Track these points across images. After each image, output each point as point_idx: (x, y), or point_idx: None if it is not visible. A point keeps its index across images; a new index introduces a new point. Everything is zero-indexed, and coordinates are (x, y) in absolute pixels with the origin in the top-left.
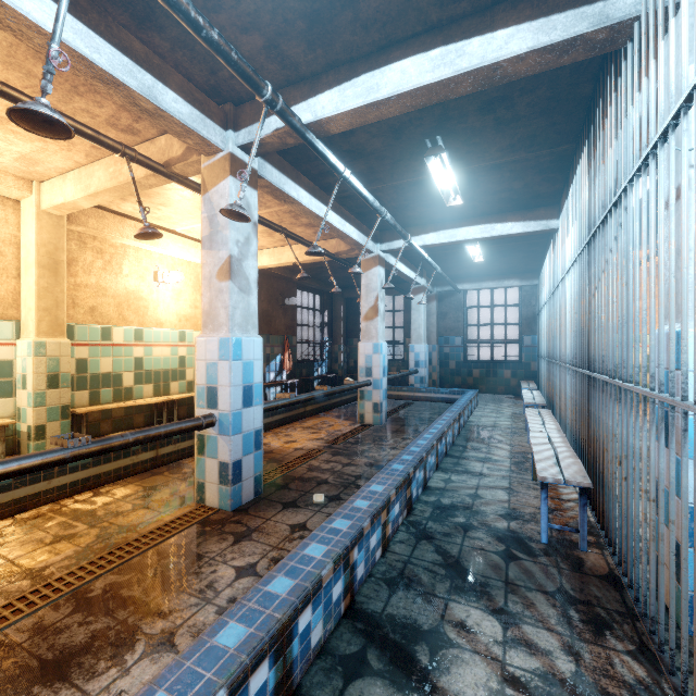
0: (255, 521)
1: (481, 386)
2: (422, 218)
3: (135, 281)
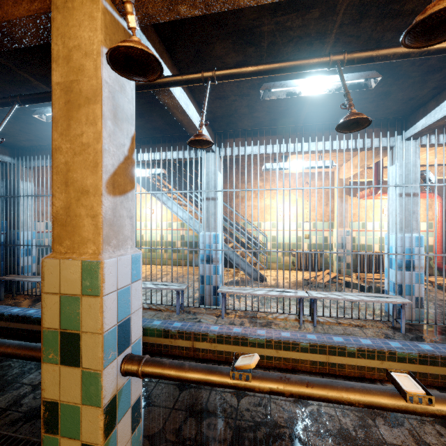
0: None
1: None
2: (200, 57)
3: None
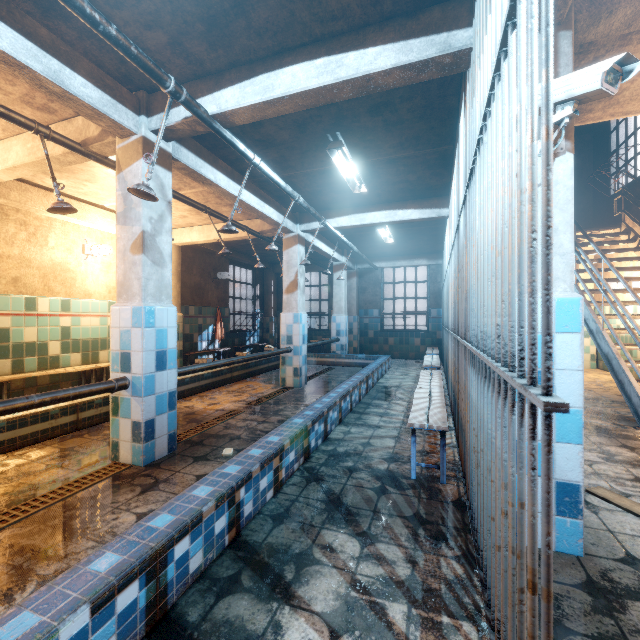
0: (164, 474)
1: (395, 352)
2: (335, 202)
3: (62, 253)
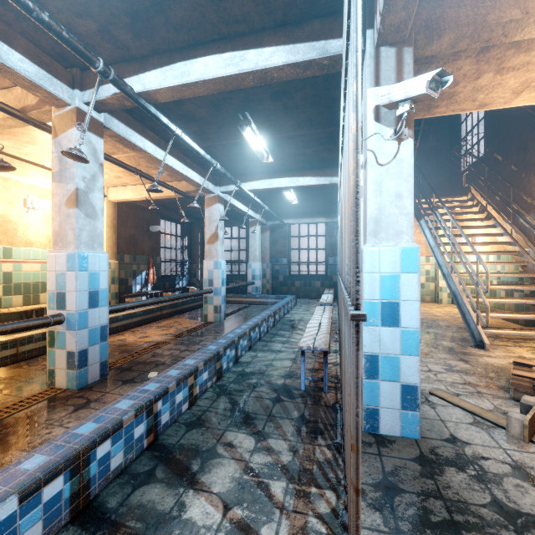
0: (95, 395)
1: (300, 293)
2: (248, 169)
3: (4, 206)
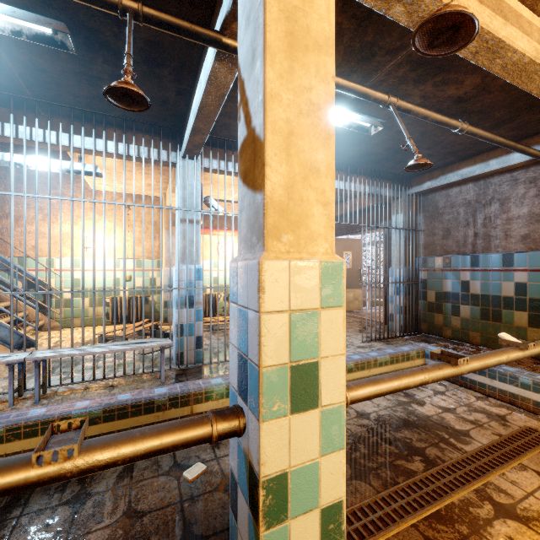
0: None
1: None
2: None
3: None
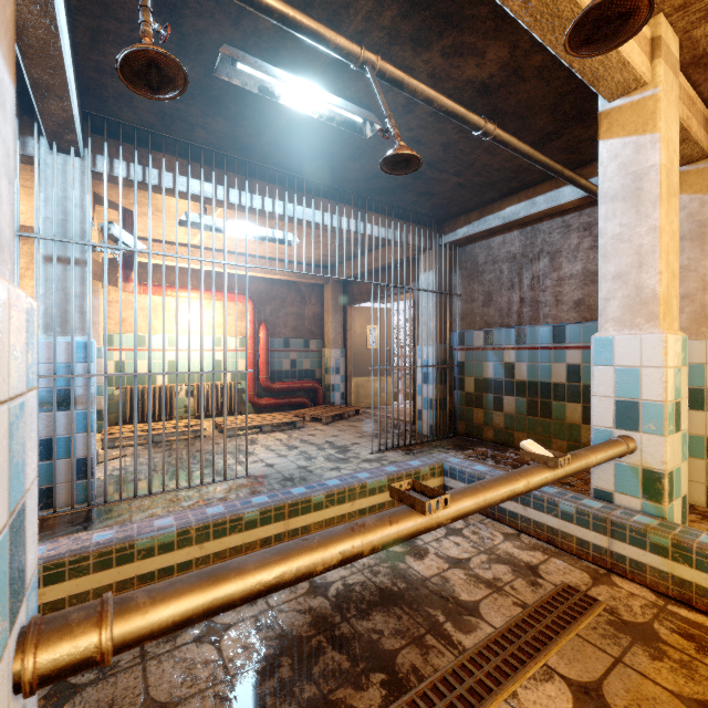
0: None
1: None
2: None
3: None
